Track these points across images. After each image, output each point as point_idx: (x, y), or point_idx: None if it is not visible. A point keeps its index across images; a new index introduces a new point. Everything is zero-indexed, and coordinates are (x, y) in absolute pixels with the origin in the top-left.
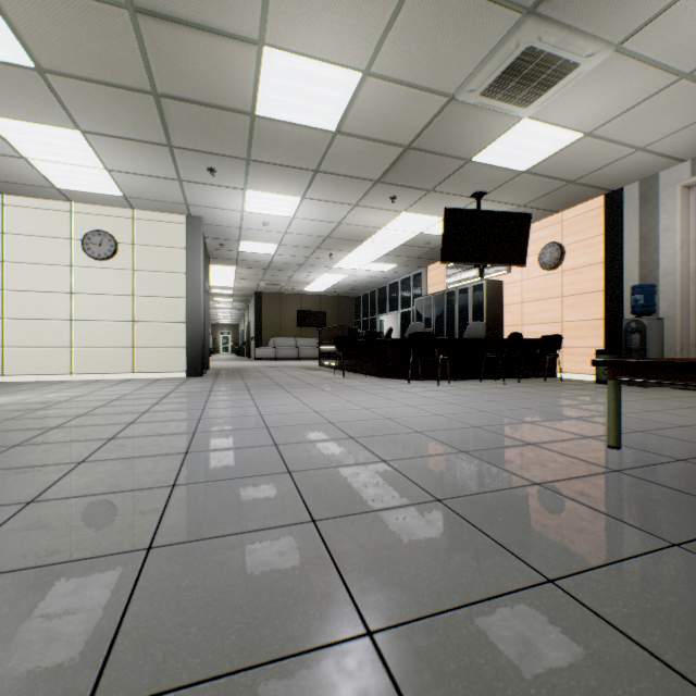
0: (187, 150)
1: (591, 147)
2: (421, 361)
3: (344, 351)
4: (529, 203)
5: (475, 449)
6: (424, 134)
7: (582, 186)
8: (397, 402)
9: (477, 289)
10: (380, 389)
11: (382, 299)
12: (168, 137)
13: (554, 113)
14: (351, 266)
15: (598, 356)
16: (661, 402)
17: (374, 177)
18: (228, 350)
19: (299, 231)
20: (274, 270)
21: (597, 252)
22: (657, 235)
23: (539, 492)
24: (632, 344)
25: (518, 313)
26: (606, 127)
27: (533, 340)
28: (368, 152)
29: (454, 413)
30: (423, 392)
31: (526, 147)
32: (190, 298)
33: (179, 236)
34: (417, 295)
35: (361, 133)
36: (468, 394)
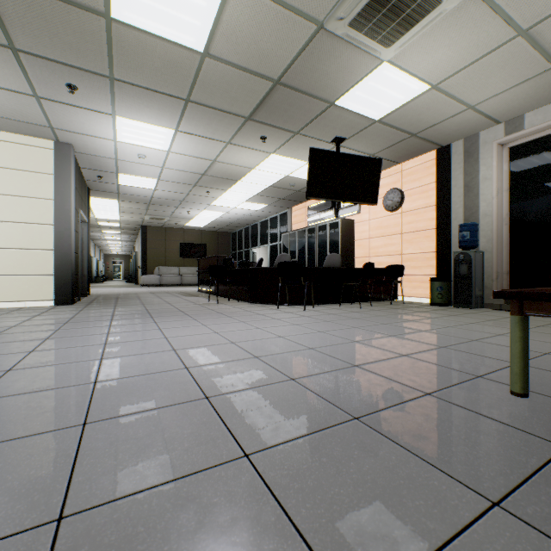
0: (36, 57)
1: (434, 101)
2: (288, 288)
3: (219, 279)
4: (377, 153)
5: (369, 411)
6: (293, 68)
7: (421, 140)
8: (267, 332)
9: (334, 226)
10: (250, 316)
11: (254, 234)
12: (7, 35)
13: (410, 59)
14: (227, 205)
15: (433, 282)
16: (498, 324)
17: (245, 113)
18: (121, 277)
19: (176, 166)
20: (156, 205)
21: (430, 197)
22: (478, 183)
23: (518, 535)
24: (460, 272)
25: (366, 247)
26: (449, 81)
27: (380, 269)
28: (238, 83)
29: (326, 346)
30: (291, 318)
31: (383, 94)
32: (59, 225)
33: (46, 161)
34: (283, 231)
35: (231, 58)
36: (333, 319)
